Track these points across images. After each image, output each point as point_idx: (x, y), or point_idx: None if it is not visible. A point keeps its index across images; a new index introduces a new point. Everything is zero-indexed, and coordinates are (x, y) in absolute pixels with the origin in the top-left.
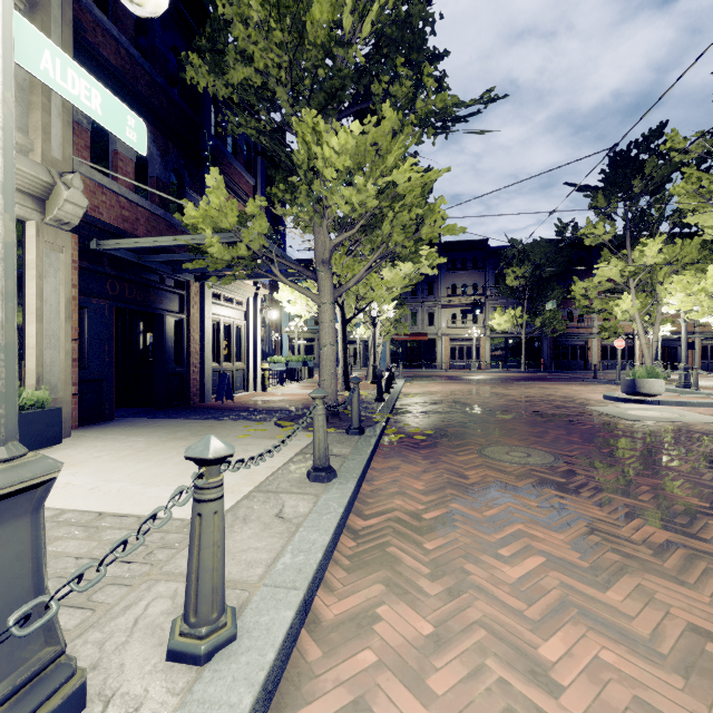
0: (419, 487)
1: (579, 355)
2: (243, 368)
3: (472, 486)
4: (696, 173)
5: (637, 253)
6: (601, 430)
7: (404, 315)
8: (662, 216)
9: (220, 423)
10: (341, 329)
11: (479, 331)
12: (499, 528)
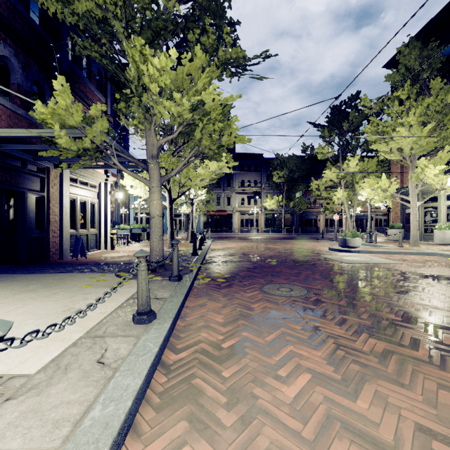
0: (219, 320)
1: (314, 224)
2: (96, 233)
3: (257, 316)
4: (376, 120)
5: (345, 165)
6: (331, 270)
7: (212, 199)
8: (358, 145)
9: (70, 276)
10: (169, 206)
11: (258, 209)
12: (277, 351)
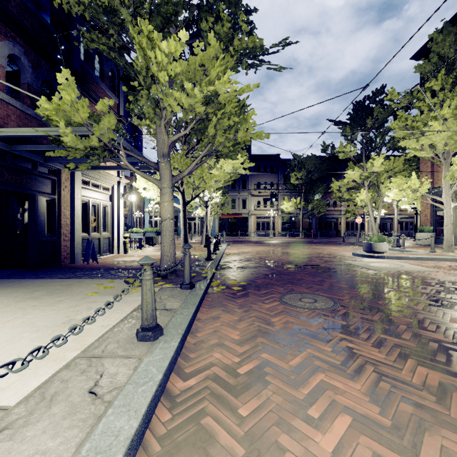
0: (235, 337)
1: (333, 228)
2: (109, 236)
3: (278, 333)
4: (405, 115)
5: (370, 164)
6: (358, 278)
7: (227, 201)
8: (383, 142)
9: (78, 282)
10: (182, 209)
11: (274, 212)
12: (305, 380)
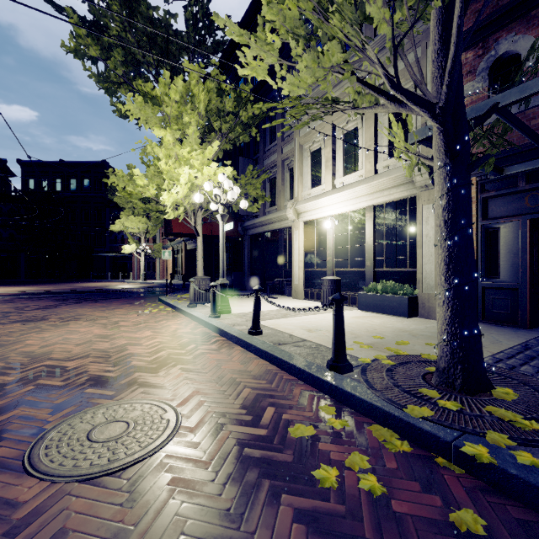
0: (210, 355)
1: None
2: None
3: (175, 364)
4: None
5: None
6: None
7: None
8: None
9: None
10: None
11: None
12: (159, 349)
